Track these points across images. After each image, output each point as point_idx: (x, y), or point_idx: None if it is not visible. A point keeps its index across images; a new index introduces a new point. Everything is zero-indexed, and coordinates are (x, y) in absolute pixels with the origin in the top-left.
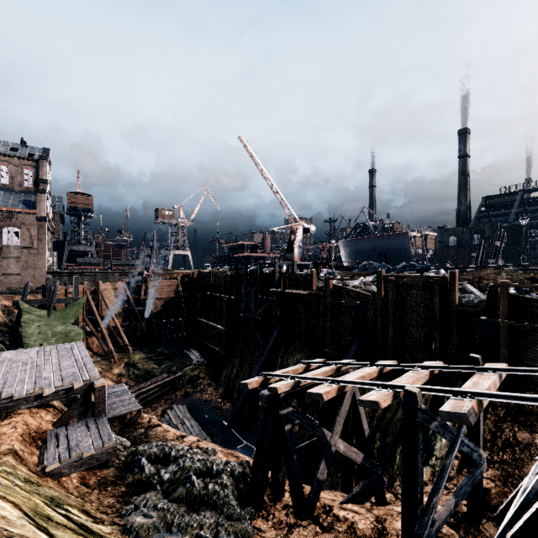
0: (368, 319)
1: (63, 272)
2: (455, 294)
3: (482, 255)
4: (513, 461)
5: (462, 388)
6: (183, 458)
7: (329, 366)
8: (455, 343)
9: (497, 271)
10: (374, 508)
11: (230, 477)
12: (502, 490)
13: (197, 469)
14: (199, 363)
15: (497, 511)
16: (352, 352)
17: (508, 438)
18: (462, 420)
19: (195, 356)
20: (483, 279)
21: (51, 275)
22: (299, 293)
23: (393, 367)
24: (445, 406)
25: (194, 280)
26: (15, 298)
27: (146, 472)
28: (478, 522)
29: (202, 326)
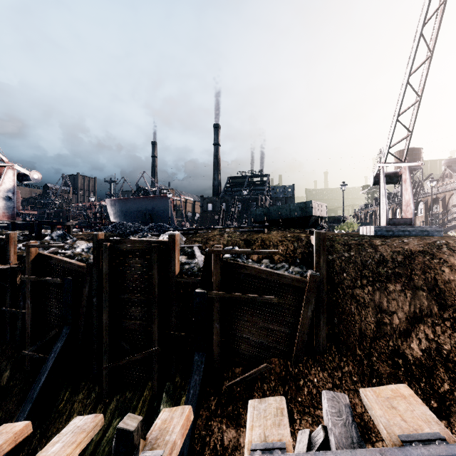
0: (82, 299)
1: None
2: (175, 262)
3: (223, 218)
4: None
5: None
6: None
7: None
8: (175, 321)
9: (222, 232)
10: None
11: None
12: None
13: None
14: None
15: None
16: (56, 352)
17: (216, 445)
18: None
19: None
20: (210, 241)
21: None
22: None
23: None
24: None
25: None
26: None
27: None
28: None
29: None
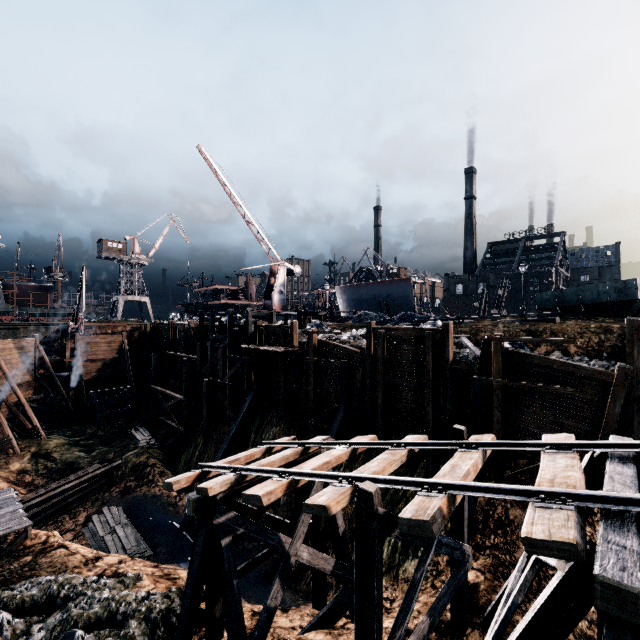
0: (356, 380)
1: None
2: (449, 350)
3: (485, 304)
4: (504, 545)
5: (437, 476)
6: (78, 599)
7: (294, 447)
8: (448, 407)
9: (494, 322)
10: (344, 632)
11: (143, 623)
12: (491, 584)
13: (91, 617)
14: (149, 445)
15: (484, 615)
16: (338, 423)
17: (500, 517)
18: (425, 531)
19: (143, 437)
20: (480, 331)
21: None
22: (275, 351)
23: (369, 446)
24: (408, 509)
25: (147, 334)
26: None
27: (6, 635)
28: (462, 634)
29: (157, 395)
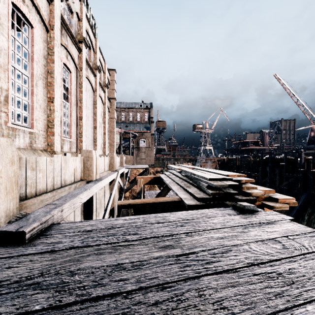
0: None
1: (160, 158)
2: None
3: None
4: None
5: None
6: None
7: None
8: None
9: None
10: None
11: None
12: None
13: None
14: None
15: None
16: None
17: None
18: None
19: None
20: None
21: (155, 159)
22: None
23: None
24: None
25: (225, 163)
26: (154, 169)
27: None
28: None
29: None
